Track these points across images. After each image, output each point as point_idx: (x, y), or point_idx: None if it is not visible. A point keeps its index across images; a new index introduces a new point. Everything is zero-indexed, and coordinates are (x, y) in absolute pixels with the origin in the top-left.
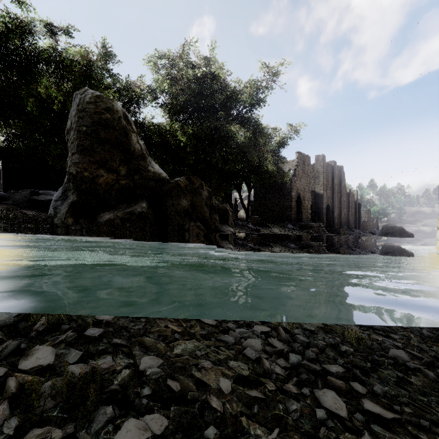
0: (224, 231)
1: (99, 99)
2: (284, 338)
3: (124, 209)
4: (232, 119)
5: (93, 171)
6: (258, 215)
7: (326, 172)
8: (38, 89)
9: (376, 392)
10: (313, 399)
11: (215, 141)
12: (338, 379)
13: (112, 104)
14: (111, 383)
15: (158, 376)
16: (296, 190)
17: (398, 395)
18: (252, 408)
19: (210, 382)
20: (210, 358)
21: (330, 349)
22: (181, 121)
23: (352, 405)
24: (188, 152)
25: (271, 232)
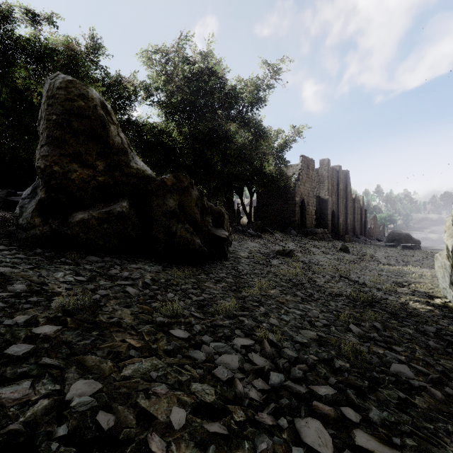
0: (218, 235)
1: (71, 84)
2: (268, 353)
3: (101, 208)
4: (232, 118)
5: (65, 165)
6: (261, 220)
7: (331, 177)
8: (14, 79)
9: (372, 419)
10: (292, 432)
11: (213, 142)
12: (327, 404)
13: (87, 91)
14: (15, 420)
15: (88, 407)
16: (300, 195)
17: (399, 422)
18: (207, 449)
19: (159, 413)
20: (168, 380)
21: (323, 365)
22: (178, 120)
23: (341, 439)
24: (184, 153)
25: (273, 238)
